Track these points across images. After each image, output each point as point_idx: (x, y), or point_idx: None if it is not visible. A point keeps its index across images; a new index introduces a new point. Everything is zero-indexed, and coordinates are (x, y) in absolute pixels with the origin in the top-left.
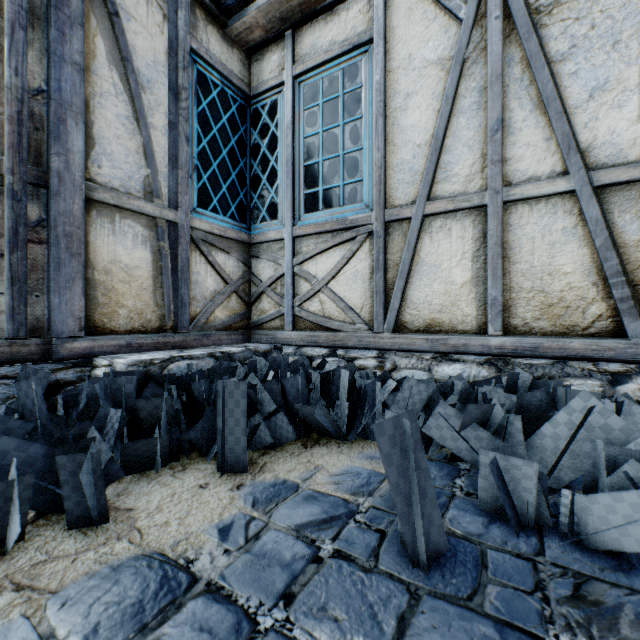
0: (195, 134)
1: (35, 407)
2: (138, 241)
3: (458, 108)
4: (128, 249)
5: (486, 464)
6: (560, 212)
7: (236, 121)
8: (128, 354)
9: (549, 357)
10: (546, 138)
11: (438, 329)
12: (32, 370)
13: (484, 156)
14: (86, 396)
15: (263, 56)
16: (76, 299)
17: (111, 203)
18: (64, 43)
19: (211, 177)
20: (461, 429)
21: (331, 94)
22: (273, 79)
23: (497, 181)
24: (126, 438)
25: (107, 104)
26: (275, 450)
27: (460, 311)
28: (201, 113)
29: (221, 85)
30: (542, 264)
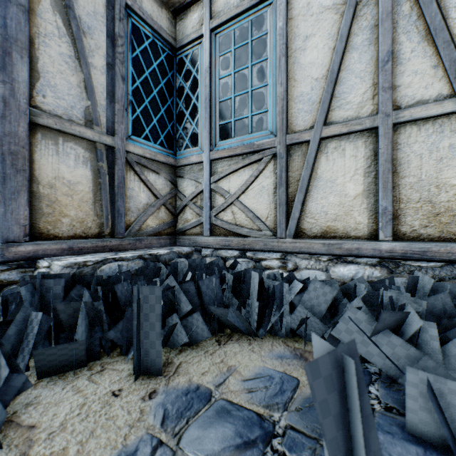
0: (130, 75)
1: None
2: (79, 161)
3: (351, 45)
4: (70, 167)
5: (415, 384)
6: (447, 131)
7: (164, 67)
8: (69, 256)
9: (437, 260)
10: (433, 65)
11: (333, 235)
12: None
13: (375, 85)
14: None
15: (186, 15)
16: (21, 209)
17: (54, 128)
18: None
19: (143, 111)
20: (372, 334)
21: (241, 42)
22: (194, 33)
23: (387, 105)
24: (53, 336)
25: (51, 43)
26: (191, 347)
27: (353, 219)
28: (135, 58)
29: (152, 37)
30: (429, 177)
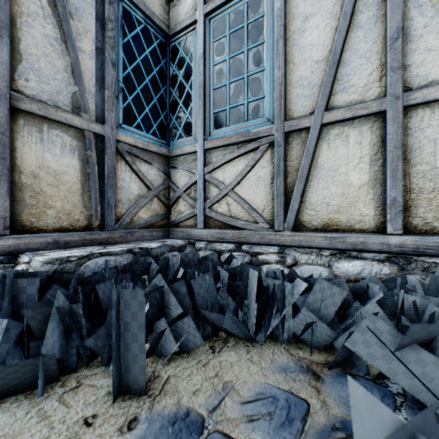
0: (121, 61)
1: None
2: (66, 150)
3: (355, 23)
4: (56, 156)
5: None
6: None
7: (157, 55)
8: (54, 250)
9: None
10: None
11: (335, 228)
12: None
13: (382, 65)
14: None
15: (180, 1)
16: (0, 200)
17: (38, 113)
18: None
19: (135, 99)
20: (397, 349)
21: (236, 26)
22: (188, 19)
23: (397, 87)
24: (25, 343)
25: (35, 24)
26: (181, 356)
27: (357, 211)
28: (126, 44)
29: (144, 23)
30: None
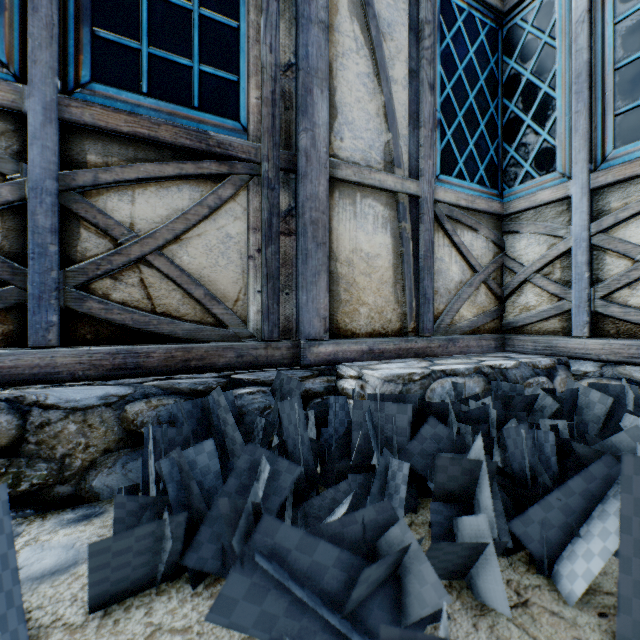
0: (437, 80)
1: (297, 435)
2: (378, 224)
3: None
4: (368, 234)
5: None
6: None
7: (484, 52)
8: (371, 362)
9: None
10: None
11: None
12: (285, 378)
13: None
14: (335, 414)
15: None
16: (321, 296)
17: (352, 180)
18: (310, 2)
19: (455, 133)
20: None
21: None
22: None
23: None
24: None
25: (348, 64)
26: None
27: None
28: (444, 51)
29: (467, 9)
30: None
